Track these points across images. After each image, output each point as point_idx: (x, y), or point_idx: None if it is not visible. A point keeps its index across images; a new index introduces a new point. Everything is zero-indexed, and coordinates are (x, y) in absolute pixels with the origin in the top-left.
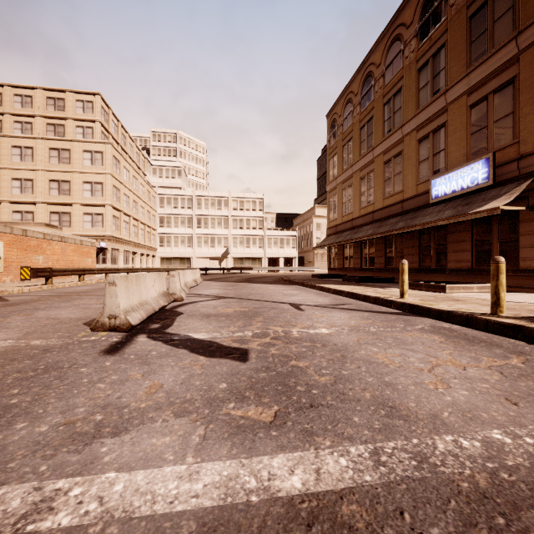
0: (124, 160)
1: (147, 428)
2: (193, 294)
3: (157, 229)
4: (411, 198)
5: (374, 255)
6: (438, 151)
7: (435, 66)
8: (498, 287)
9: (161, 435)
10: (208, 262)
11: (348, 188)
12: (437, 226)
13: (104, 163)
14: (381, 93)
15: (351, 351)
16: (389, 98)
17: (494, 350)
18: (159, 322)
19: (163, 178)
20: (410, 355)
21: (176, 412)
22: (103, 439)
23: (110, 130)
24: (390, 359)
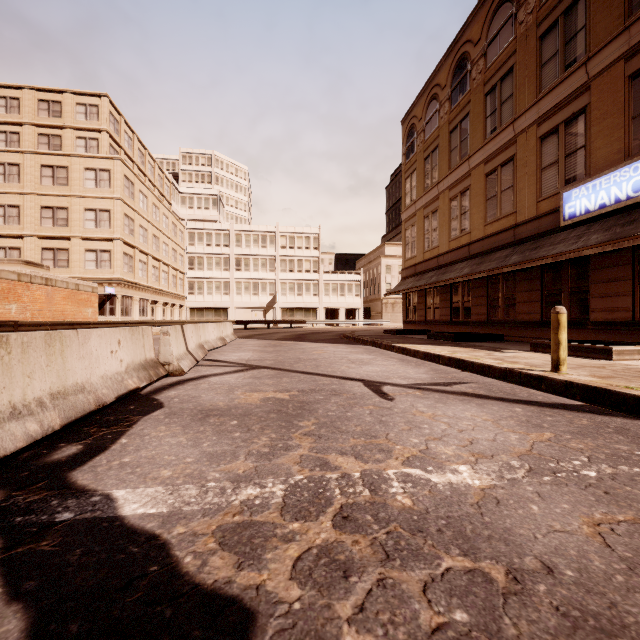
0: (140, 182)
1: None
2: (209, 361)
3: (185, 273)
4: (529, 222)
5: (470, 303)
6: (574, 150)
7: (568, 26)
8: None
9: None
10: (249, 313)
11: (432, 215)
12: (572, 260)
13: (112, 185)
14: (481, 79)
15: None
16: (493, 84)
17: None
18: (90, 436)
19: (193, 208)
20: None
21: None
22: None
23: (122, 144)
24: None
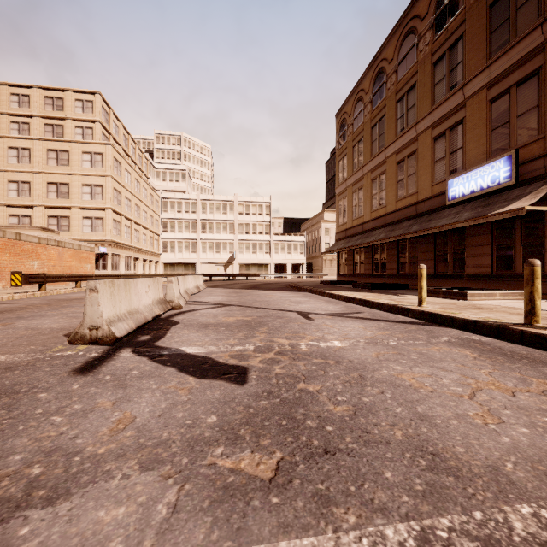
0: (126, 162)
1: (97, 490)
2: (193, 302)
3: (160, 234)
4: (426, 200)
5: (386, 261)
6: (455, 149)
7: (451, 59)
8: (533, 294)
9: (114, 504)
10: (213, 268)
11: (358, 191)
12: (454, 229)
13: (104, 165)
14: (394, 89)
15: (371, 370)
16: (402, 94)
17: (541, 368)
18: (150, 333)
19: (166, 181)
20: (442, 376)
21: (143, 462)
22: (28, 510)
23: (111, 131)
24: (418, 380)
